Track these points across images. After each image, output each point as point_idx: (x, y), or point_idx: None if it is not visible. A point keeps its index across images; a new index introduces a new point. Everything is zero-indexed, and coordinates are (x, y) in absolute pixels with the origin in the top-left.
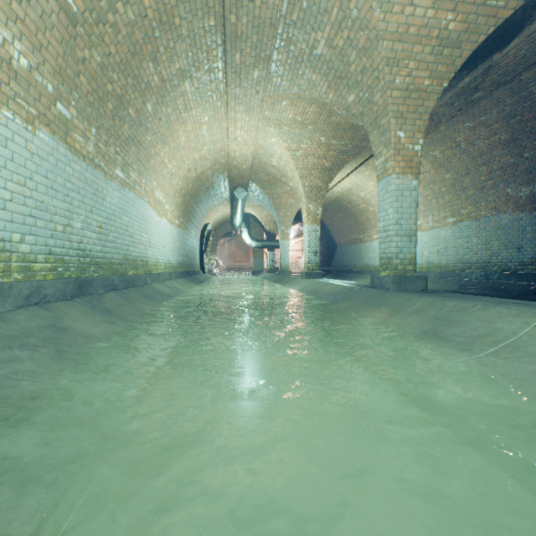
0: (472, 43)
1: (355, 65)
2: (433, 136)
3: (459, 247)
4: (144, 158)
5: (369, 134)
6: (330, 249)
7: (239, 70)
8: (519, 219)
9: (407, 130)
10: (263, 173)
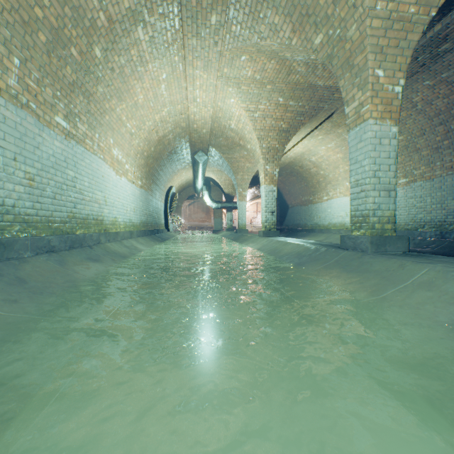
0: None
1: None
2: None
3: (411, 207)
4: (96, 111)
5: (339, 78)
6: (282, 210)
7: (196, 14)
8: None
9: (387, 68)
10: (222, 138)
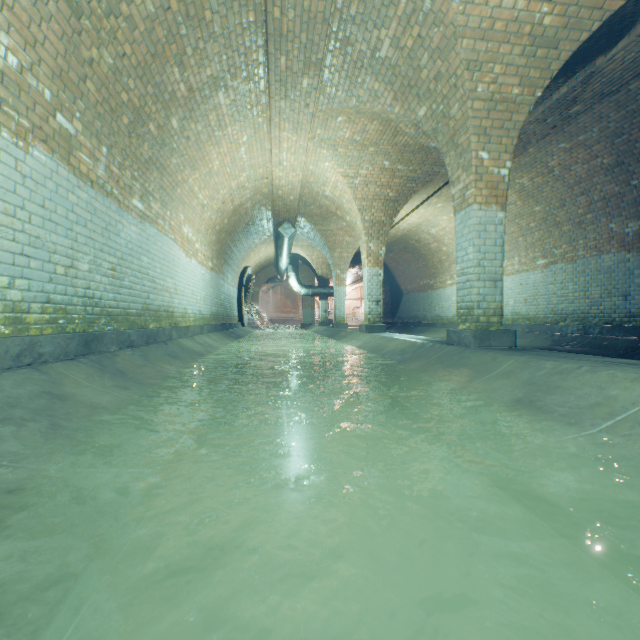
0: (573, 43)
1: (427, 70)
2: (520, 160)
3: (551, 295)
4: (169, 186)
5: (444, 155)
6: (394, 297)
7: (285, 78)
8: (626, 261)
9: (491, 150)
10: (314, 206)
